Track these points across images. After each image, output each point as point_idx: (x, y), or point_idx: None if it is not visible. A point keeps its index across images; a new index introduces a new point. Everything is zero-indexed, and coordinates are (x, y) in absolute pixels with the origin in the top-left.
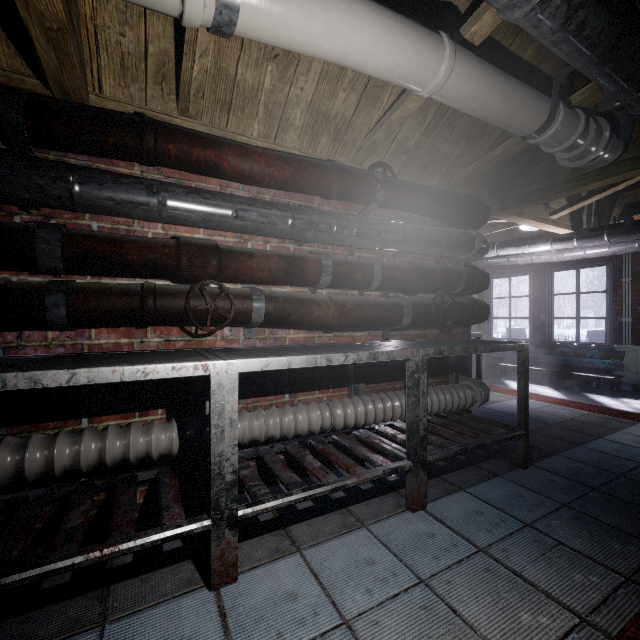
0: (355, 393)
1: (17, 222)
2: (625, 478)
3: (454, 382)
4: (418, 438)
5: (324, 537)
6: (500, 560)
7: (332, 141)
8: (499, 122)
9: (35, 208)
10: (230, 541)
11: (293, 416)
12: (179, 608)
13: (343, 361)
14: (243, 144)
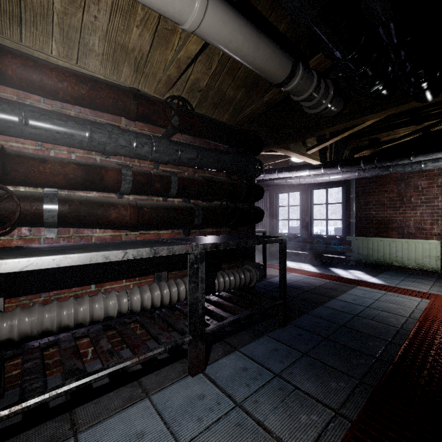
0: (158, 280)
1: None
2: (345, 327)
3: (240, 266)
4: (197, 316)
5: (106, 415)
6: (250, 412)
7: (134, 72)
8: (257, 69)
9: None
10: None
11: (89, 305)
12: None
13: (122, 257)
14: (33, 56)
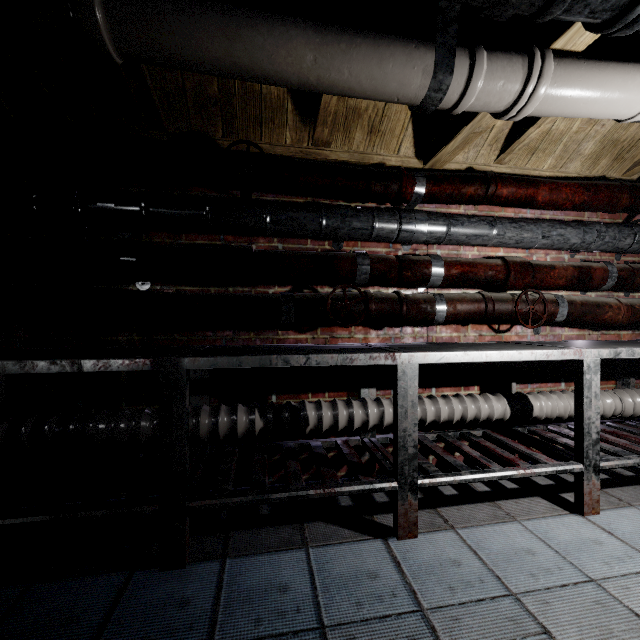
0: (626, 386)
1: (416, 256)
2: None
3: None
4: None
5: None
6: None
7: (611, 161)
8: None
9: (409, 244)
10: (594, 483)
11: None
12: (565, 522)
13: None
14: (550, 179)
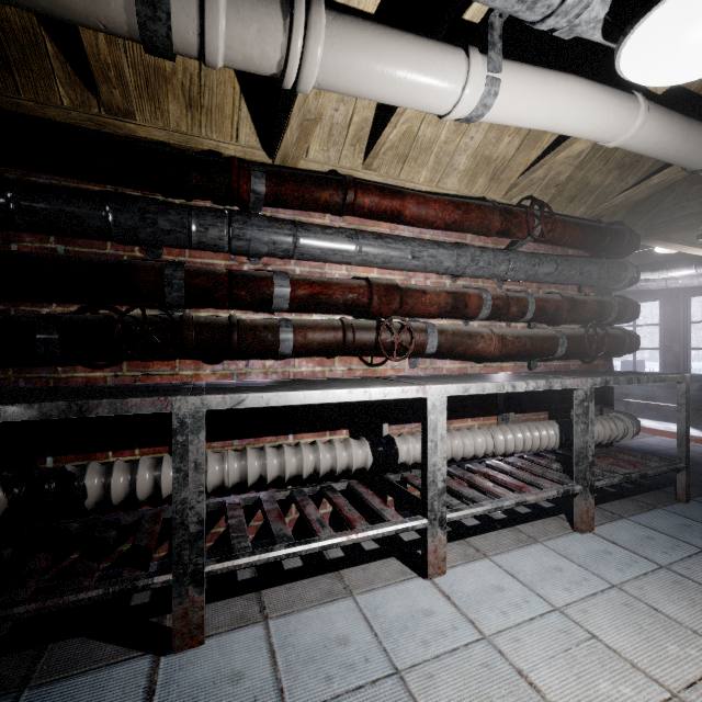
0: (506, 422)
1: (257, 271)
2: None
3: (598, 414)
4: (587, 463)
5: (504, 548)
6: (685, 575)
7: (488, 181)
8: (674, 160)
9: (258, 258)
10: (441, 539)
11: (461, 440)
12: (407, 589)
13: (525, 388)
14: (420, 192)
